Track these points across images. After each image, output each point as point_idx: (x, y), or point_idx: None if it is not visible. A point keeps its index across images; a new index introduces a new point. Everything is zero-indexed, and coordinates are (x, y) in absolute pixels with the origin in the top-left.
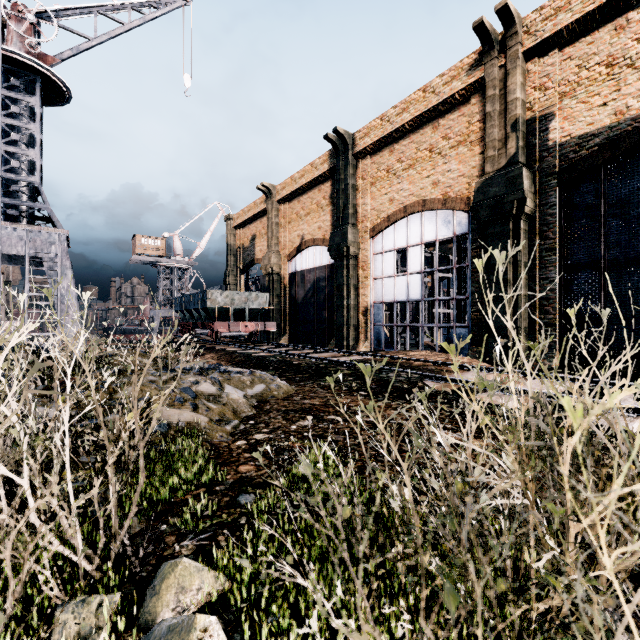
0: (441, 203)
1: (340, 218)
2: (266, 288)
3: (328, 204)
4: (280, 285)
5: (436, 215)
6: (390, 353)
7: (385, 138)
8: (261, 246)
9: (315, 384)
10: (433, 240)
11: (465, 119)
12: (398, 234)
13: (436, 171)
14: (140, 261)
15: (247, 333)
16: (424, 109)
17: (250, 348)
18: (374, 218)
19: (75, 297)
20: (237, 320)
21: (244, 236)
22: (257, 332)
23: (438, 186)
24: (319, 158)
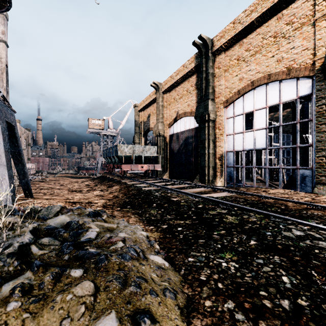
0: (285, 74)
1: (203, 96)
2: (156, 144)
3: (194, 89)
4: (164, 142)
5: (280, 84)
6: (251, 190)
7: (236, 35)
8: (153, 120)
9: (214, 269)
10: (277, 103)
11: (309, 3)
12: (246, 102)
13: (280, 51)
14: (91, 132)
15: (143, 171)
16: (271, 4)
17: (143, 182)
18: (227, 93)
19: (2, 145)
20: (137, 163)
21: (144, 115)
22: (149, 171)
23: (282, 62)
24: (188, 60)
